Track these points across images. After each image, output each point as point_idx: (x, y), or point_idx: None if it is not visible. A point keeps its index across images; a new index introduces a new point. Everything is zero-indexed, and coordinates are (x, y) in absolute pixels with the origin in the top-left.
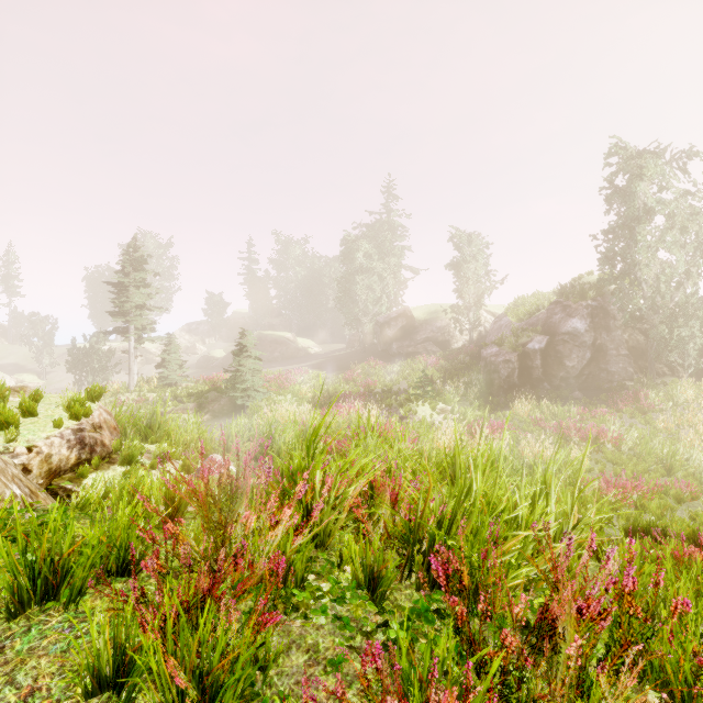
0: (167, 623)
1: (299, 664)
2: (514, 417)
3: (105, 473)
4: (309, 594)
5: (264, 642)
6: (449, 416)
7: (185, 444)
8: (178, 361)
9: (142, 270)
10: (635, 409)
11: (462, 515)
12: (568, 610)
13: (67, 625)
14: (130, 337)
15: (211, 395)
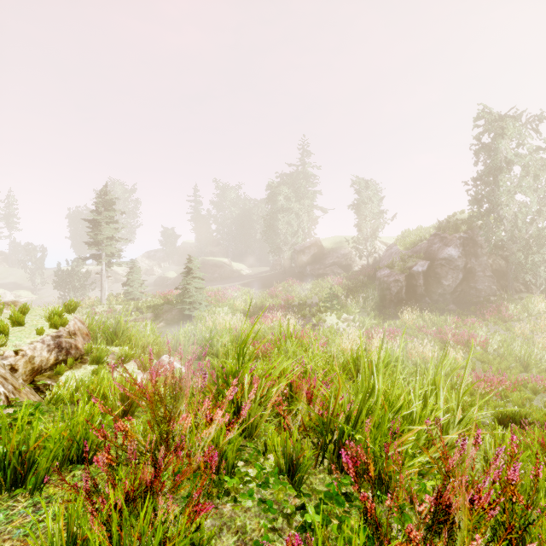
0: (112, 516)
1: (229, 545)
2: (402, 325)
3: (78, 371)
4: (238, 479)
5: (198, 526)
6: (351, 324)
7: (143, 346)
8: (139, 281)
9: (111, 210)
10: (498, 318)
11: (367, 412)
12: (462, 501)
13: (31, 510)
14: (102, 262)
15: (165, 307)
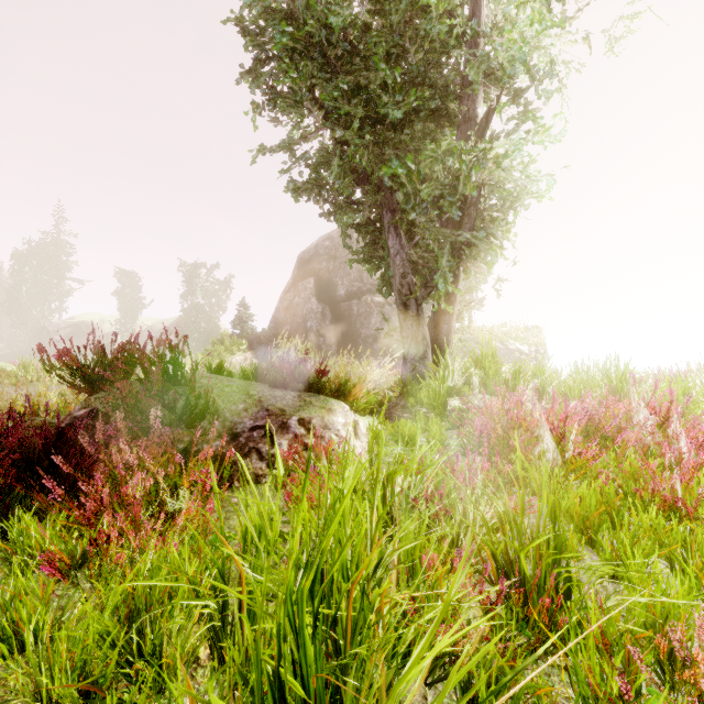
0: None
1: None
2: None
3: None
4: None
5: None
6: None
7: None
8: None
9: None
10: None
11: None
12: None
13: None
14: None
15: None
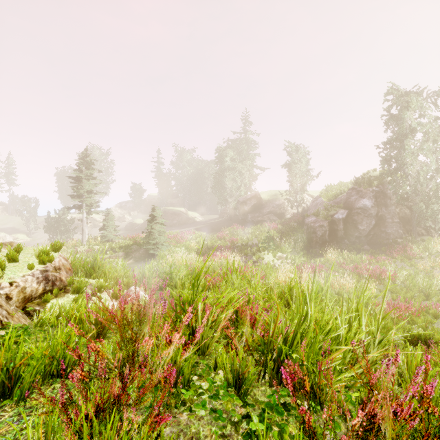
0: (83, 427)
1: None
2: (326, 262)
3: (62, 299)
4: (193, 391)
5: (159, 433)
6: (284, 261)
7: (115, 279)
8: (113, 226)
9: (90, 169)
10: (404, 256)
11: (301, 334)
12: (387, 414)
13: (16, 419)
14: (83, 211)
15: (134, 247)
